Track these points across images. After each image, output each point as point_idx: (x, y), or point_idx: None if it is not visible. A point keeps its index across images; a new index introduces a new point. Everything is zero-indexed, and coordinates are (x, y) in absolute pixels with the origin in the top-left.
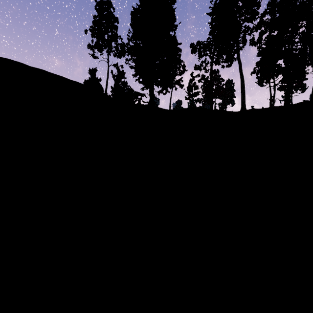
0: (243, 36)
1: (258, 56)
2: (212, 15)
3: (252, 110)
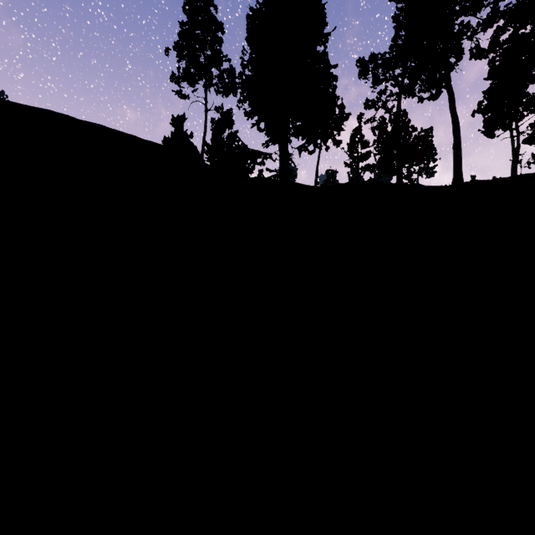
0: (457, 42)
1: (487, 79)
2: (401, 2)
3: (477, 183)
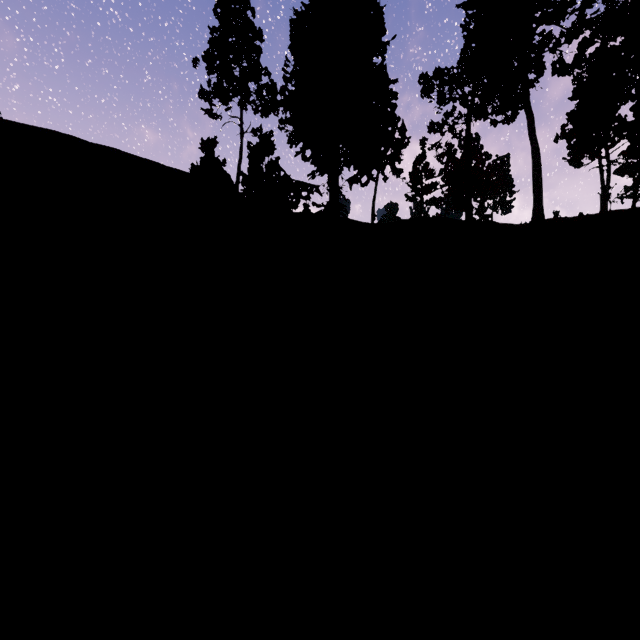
0: (537, 55)
1: (572, 99)
2: (470, 8)
3: (560, 221)
